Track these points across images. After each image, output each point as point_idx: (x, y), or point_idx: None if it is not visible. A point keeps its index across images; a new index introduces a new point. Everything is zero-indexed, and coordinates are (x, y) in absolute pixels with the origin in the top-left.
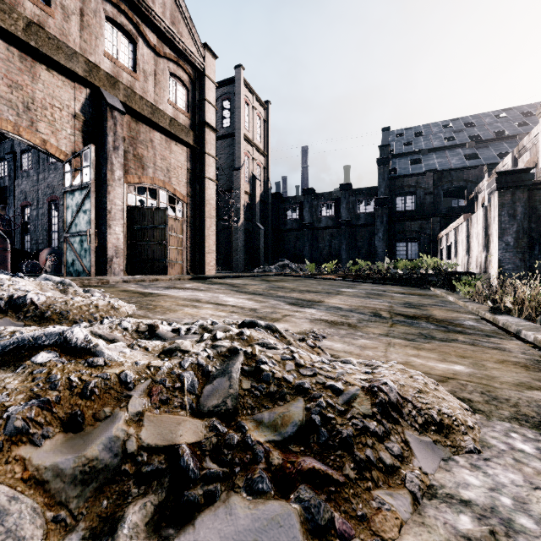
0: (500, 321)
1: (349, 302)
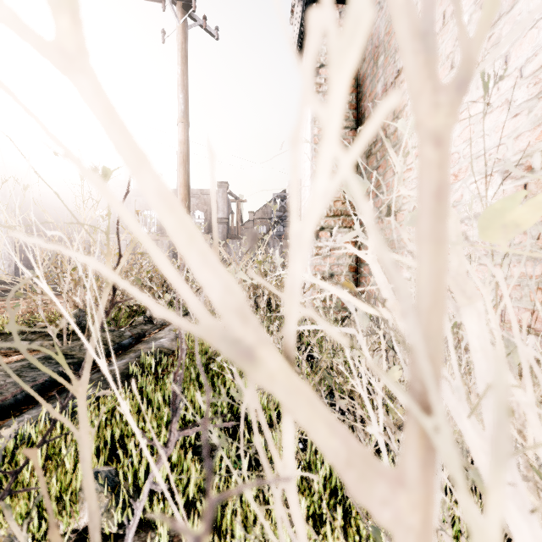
0: None
1: None
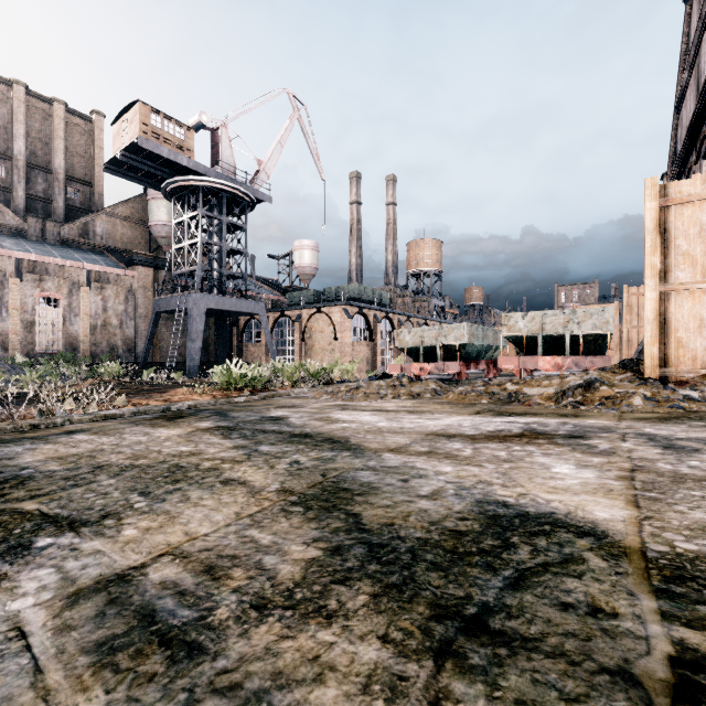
0: (128, 412)
1: (142, 433)
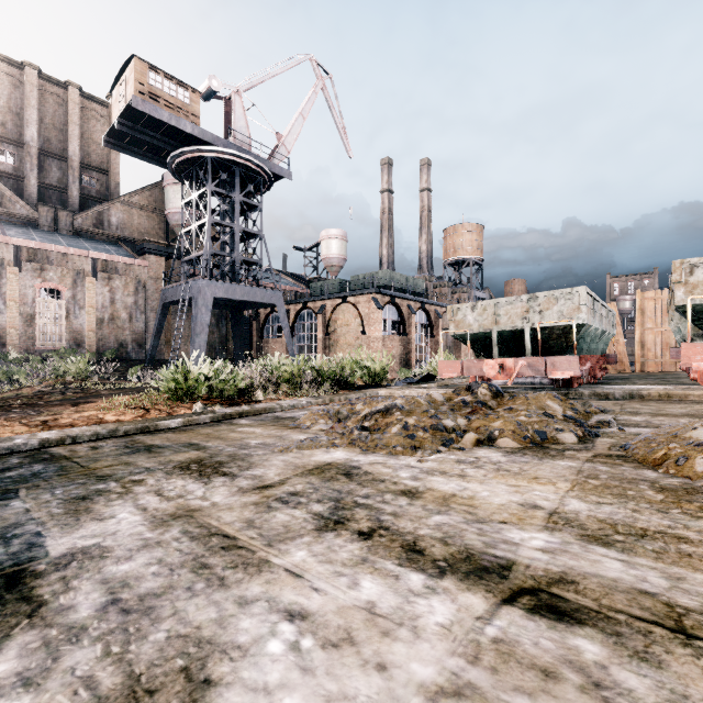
0: None
1: None
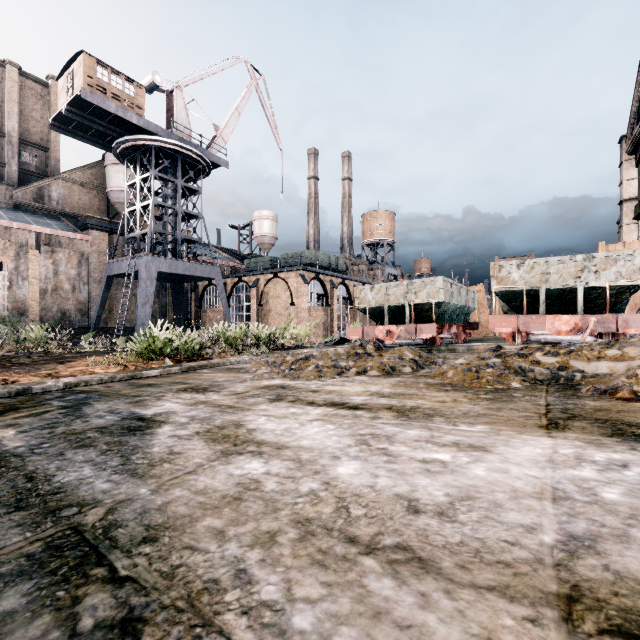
0: None
1: None
